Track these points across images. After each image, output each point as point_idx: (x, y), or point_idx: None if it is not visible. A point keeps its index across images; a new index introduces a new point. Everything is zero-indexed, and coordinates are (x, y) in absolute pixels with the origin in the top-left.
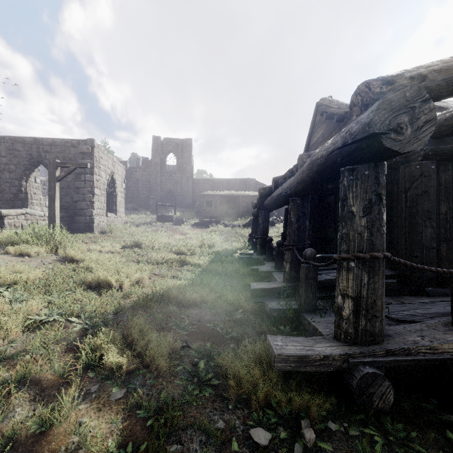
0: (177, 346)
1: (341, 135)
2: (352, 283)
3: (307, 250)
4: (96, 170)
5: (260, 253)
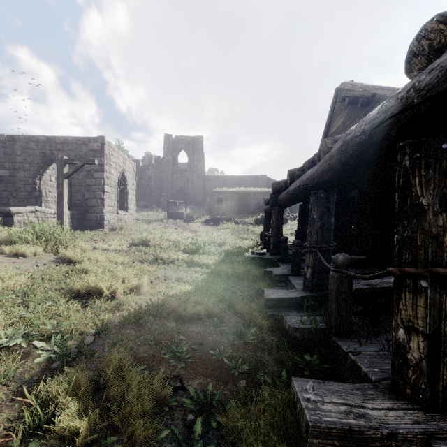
0: (165, 393)
1: (398, 97)
2: (425, 312)
3: (338, 256)
4: (107, 167)
5: (274, 252)
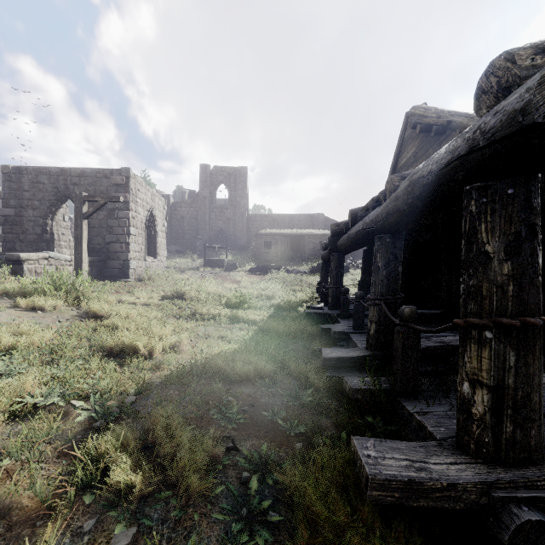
0: (218, 451)
1: (465, 137)
2: (489, 364)
3: (404, 308)
4: (132, 205)
5: (333, 307)
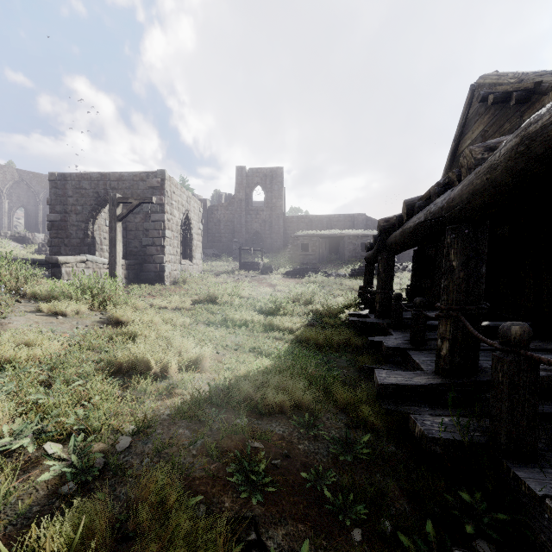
0: None
1: None
2: None
3: (511, 326)
4: (167, 207)
5: (381, 315)
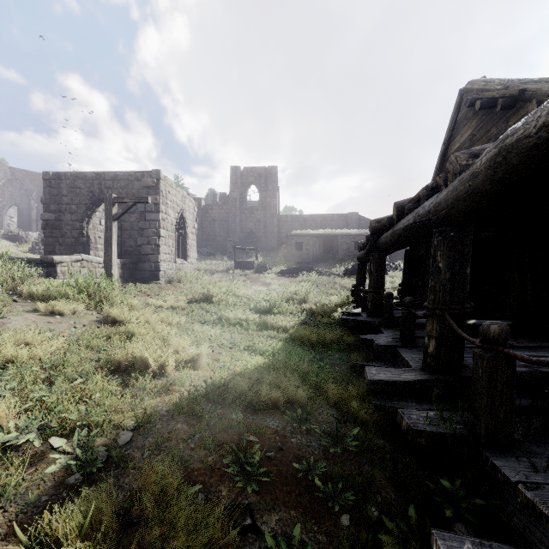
0: (227, 544)
1: None
2: None
3: (490, 325)
4: (162, 207)
5: (373, 313)
